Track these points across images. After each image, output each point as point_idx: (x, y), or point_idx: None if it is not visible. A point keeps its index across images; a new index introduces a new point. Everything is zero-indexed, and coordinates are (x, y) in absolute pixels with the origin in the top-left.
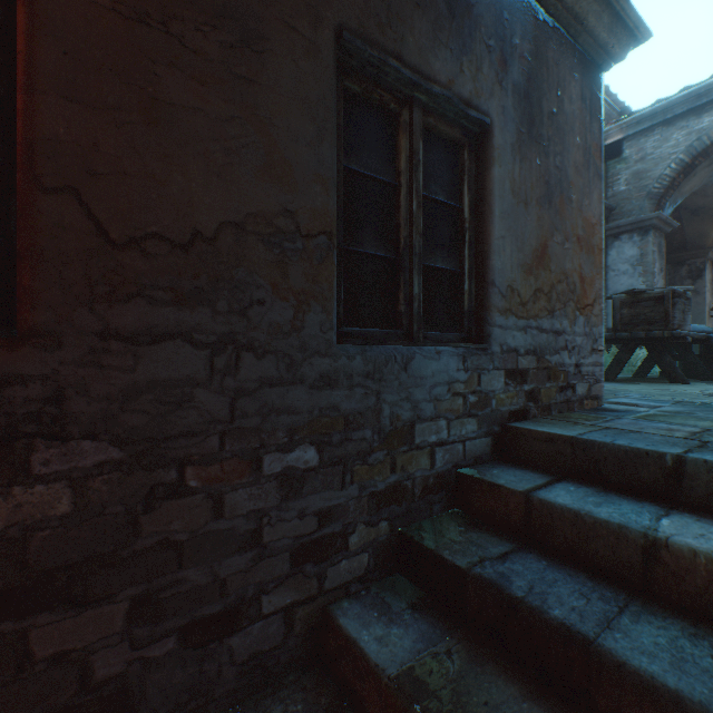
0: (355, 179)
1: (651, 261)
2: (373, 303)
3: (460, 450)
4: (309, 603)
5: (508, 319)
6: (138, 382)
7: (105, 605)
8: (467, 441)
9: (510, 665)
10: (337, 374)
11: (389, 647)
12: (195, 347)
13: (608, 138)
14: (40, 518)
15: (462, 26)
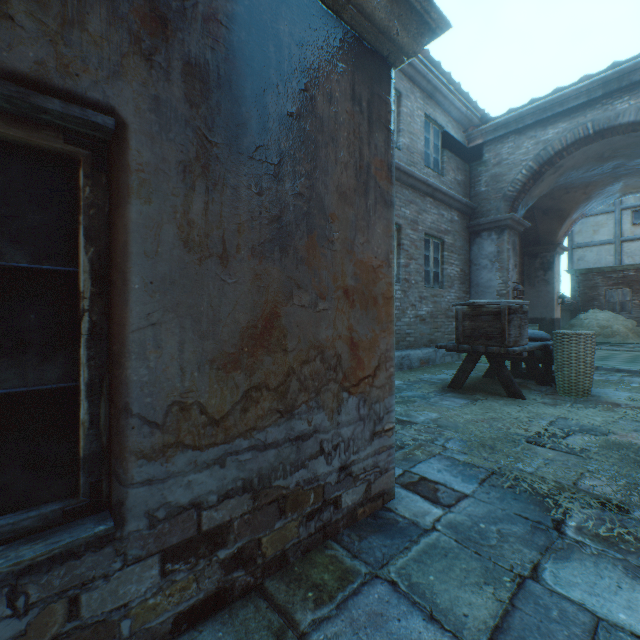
0: None
1: (506, 258)
2: None
3: None
4: None
5: (173, 459)
6: None
7: None
8: None
9: None
10: None
11: None
12: None
13: (471, 142)
14: None
15: None
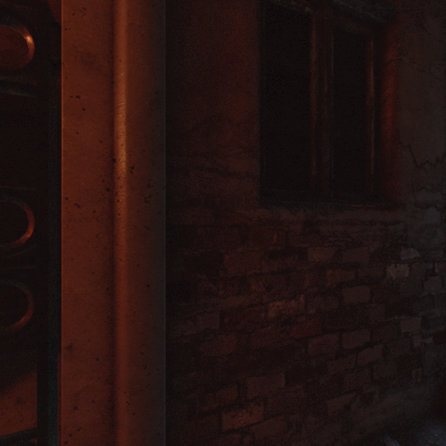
0: None
1: None
2: None
3: None
4: None
5: None
6: (422, 225)
7: (415, 317)
8: None
9: None
10: None
11: None
12: (436, 210)
13: None
14: (401, 277)
15: None
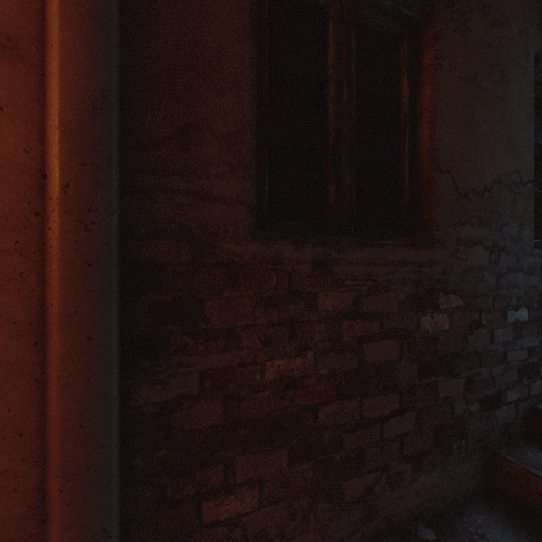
0: None
1: None
2: None
3: None
4: (523, 401)
5: None
6: (466, 266)
7: (457, 378)
8: None
9: None
10: (534, 267)
11: None
12: (484, 248)
13: None
14: (440, 330)
15: None
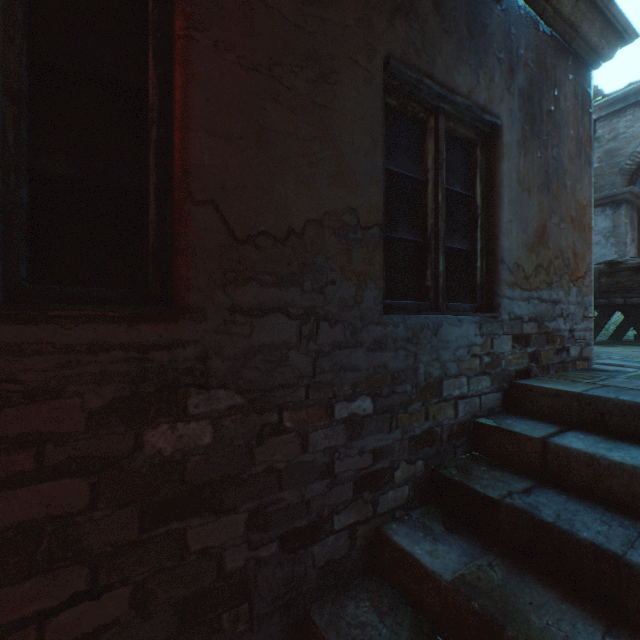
0: (393, 178)
1: (623, 232)
2: (406, 280)
3: (477, 403)
4: (366, 523)
5: (514, 291)
6: (253, 346)
7: (232, 514)
8: (482, 395)
9: (544, 576)
10: (385, 339)
11: (440, 559)
12: (289, 318)
13: None
14: (193, 447)
15: (479, 44)
